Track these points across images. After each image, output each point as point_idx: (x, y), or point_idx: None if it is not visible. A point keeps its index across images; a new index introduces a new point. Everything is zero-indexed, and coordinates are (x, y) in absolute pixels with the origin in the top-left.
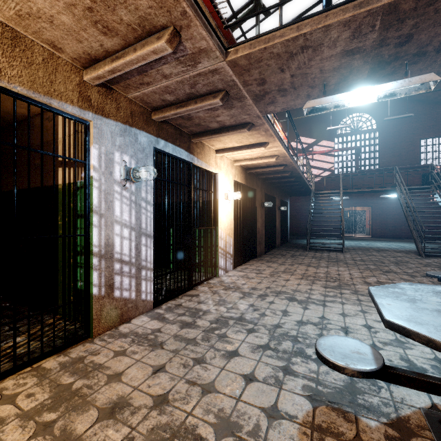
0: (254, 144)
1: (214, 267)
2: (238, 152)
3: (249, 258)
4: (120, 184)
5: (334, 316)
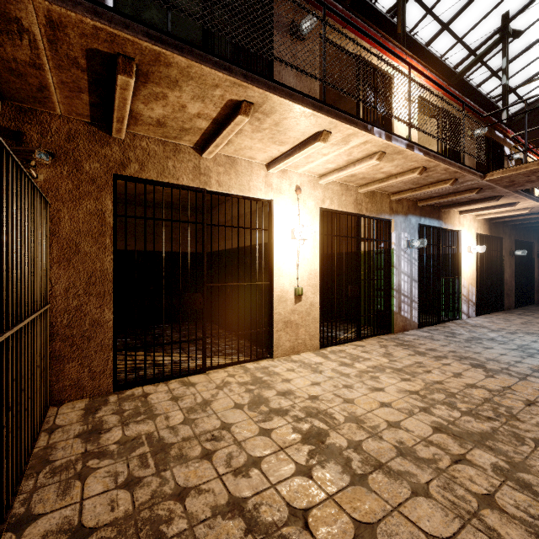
0: (502, 204)
1: (457, 311)
2: (483, 211)
3: (494, 310)
4: (403, 250)
5: None
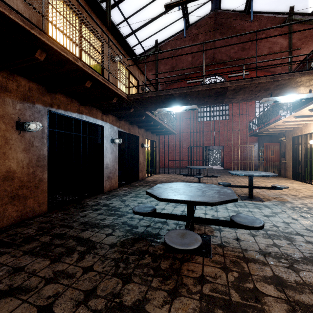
0: None
1: None
2: None
3: None
4: None
5: None
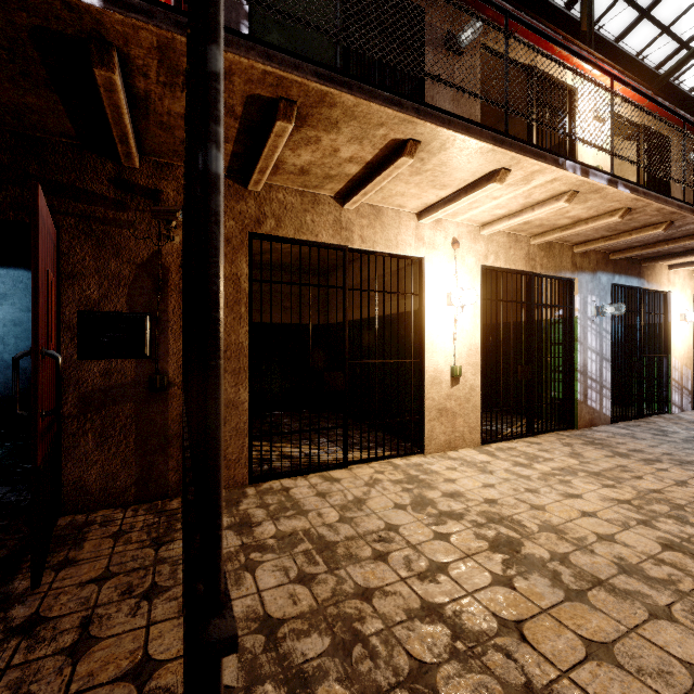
0: None
1: (665, 402)
2: None
3: None
4: (590, 319)
5: None
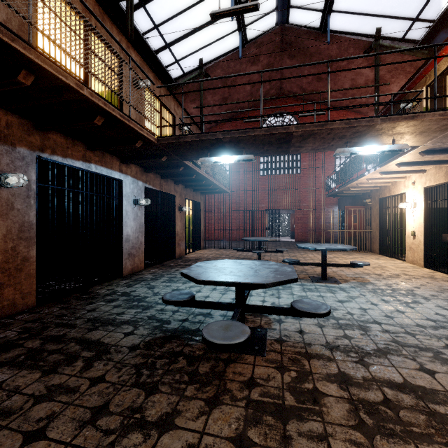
0: None
1: None
2: None
3: None
4: None
5: (404, 309)
